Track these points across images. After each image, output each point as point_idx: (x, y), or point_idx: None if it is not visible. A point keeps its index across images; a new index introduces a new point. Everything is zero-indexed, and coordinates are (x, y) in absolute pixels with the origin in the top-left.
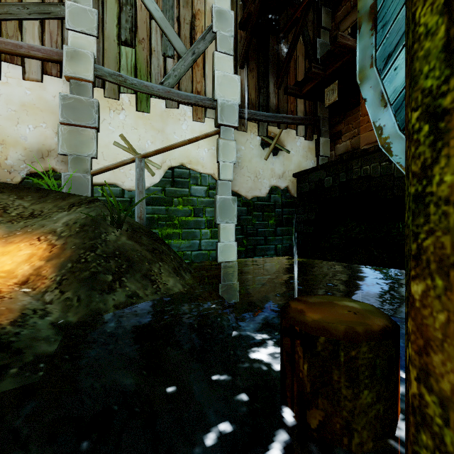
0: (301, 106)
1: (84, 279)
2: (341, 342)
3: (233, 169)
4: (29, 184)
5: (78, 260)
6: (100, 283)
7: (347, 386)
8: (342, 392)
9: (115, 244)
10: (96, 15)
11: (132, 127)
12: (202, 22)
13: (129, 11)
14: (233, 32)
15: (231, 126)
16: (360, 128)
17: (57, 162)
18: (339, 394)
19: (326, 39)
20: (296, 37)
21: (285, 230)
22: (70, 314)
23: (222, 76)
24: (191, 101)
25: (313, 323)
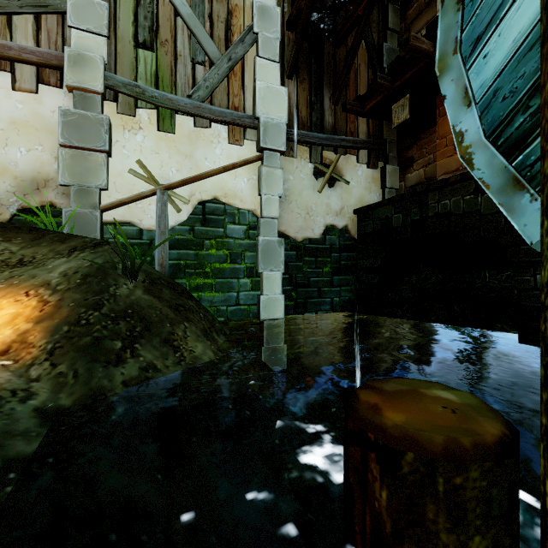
0: (363, 126)
1: (83, 348)
2: (439, 462)
3: (279, 203)
4: (21, 222)
5: (77, 322)
6: (105, 352)
7: (448, 529)
8: (440, 538)
9: (127, 300)
10: (106, 10)
11: (152, 151)
12: (240, 20)
13: (148, 5)
14: (279, 33)
15: (277, 150)
16: (437, 154)
17: (56, 195)
18: (436, 541)
19: (394, 43)
20: (358, 40)
21: (343, 279)
22: (63, 395)
23: (265, 88)
24: (227, 118)
25: (395, 430)
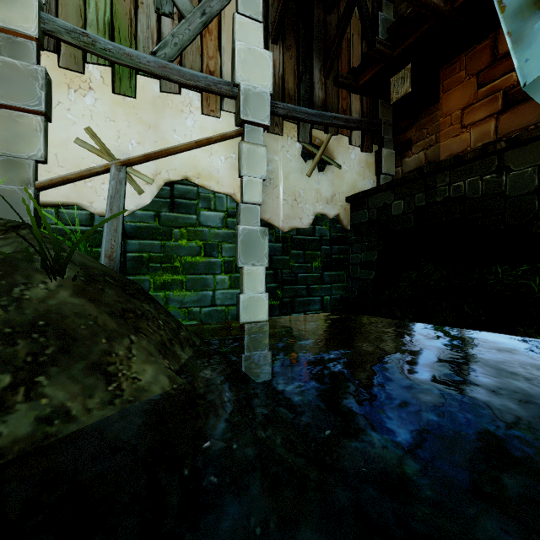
0: (356, 103)
1: None
2: None
3: (263, 188)
4: None
5: None
6: None
7: None
8: None
9: (40, 305)
10: None
11: (106, 117)
12: None
13: None
14: None
15: (260, 125)
16: (440, 134)
17: None
18: None
19: (390, 14)
20: None
21: (335, 275)
22: None
23: (246, 51)
24: (200, 83)
25: None
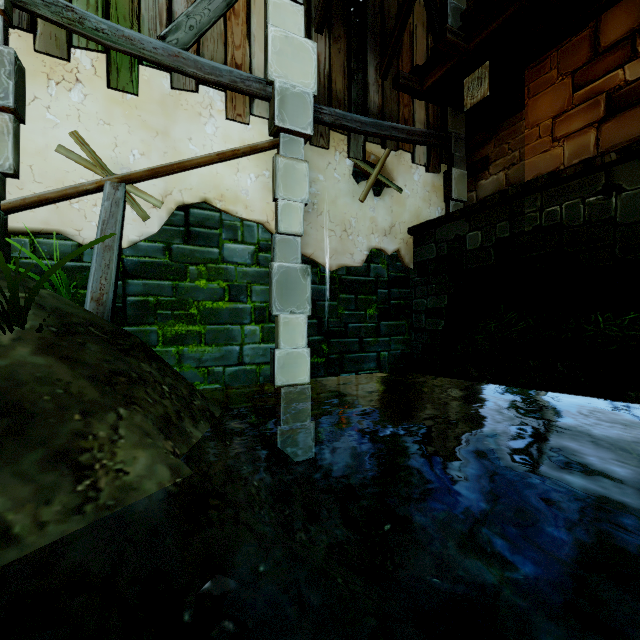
0: (420, 112)
1: None
2: None
3: (304, 215)
4: None
5: None
6: None
7: None
8: None
9: None
10: None
11: (99, 119)
12: None
13: None
14: None
15: (300, 134)
16: (524, 149)
17: None
18: None
19: (462, 2)
20: None
21: (394, 325)
22: None
23: (282, 39)
24: (223, 79)
25: None
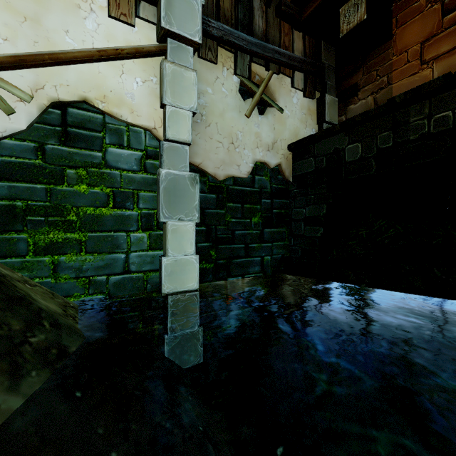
0: (298, 42)
1: None
2: None
3: (193, 124)
4: None
5: None
6: None
7: None
8: None
9: None
10: None
11: None
12: None
13: None
14: None
15: (188, 41)
16: (393, 74)
17: None
18: None
19: None
20: None
21: (276, 232)
22: None
23: None
24: None
25: None
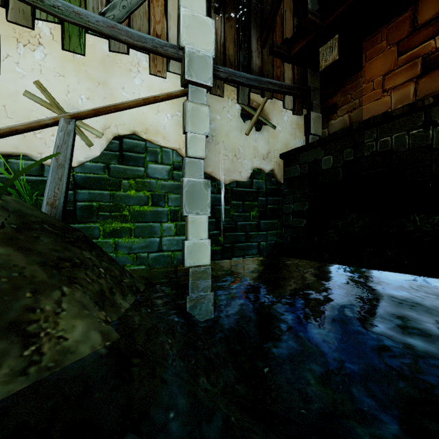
0: (288, 72)
1: None
2: None
3: (206, 144)
4: None
5: None
6: None
7: None
8: None
9: None
10: None
11: (55, 72)
12: None
13: None
14: None
15: (203, 85)
16: (363, 98)
17: None
18: None
19: None
20: None
21: (270, 223)
22: None
23: (190, 17)
24: (147, 44)
25: None
